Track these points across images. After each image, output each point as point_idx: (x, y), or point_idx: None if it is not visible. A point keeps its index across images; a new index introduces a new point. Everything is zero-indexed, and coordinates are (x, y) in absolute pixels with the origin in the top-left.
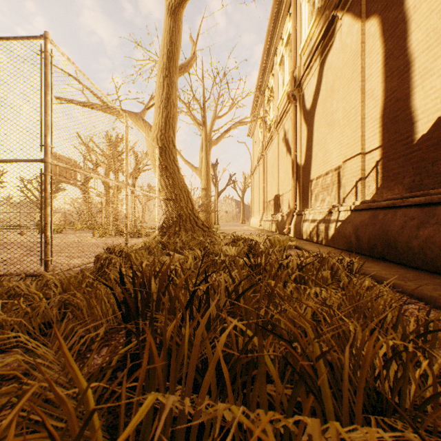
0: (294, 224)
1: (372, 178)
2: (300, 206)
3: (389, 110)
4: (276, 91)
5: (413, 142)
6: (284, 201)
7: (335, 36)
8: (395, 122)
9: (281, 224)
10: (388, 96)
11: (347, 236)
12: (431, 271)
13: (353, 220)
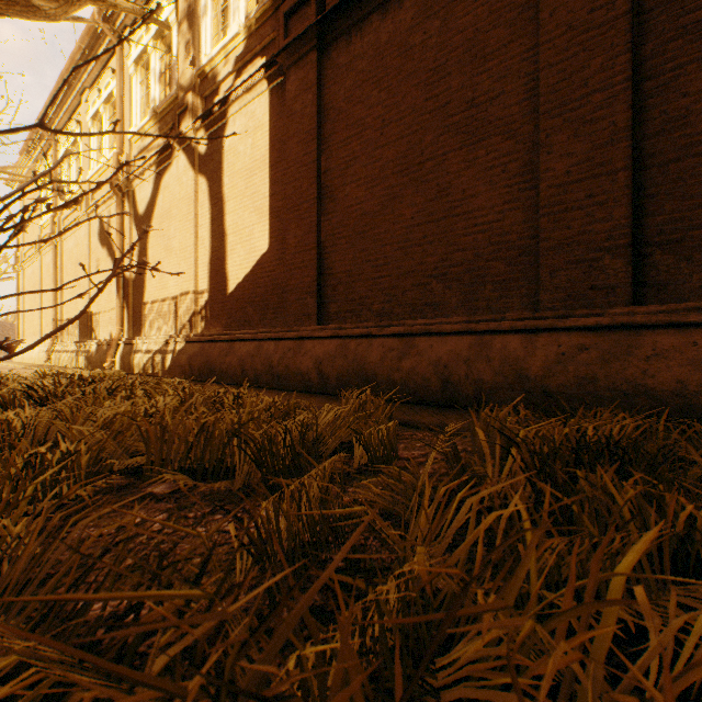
0: (122, 356)
1: (204, 315)
2: (131, 333)
3: (215, 263)
4: (87, 154)
5: (227, 294)
6: (102, 323)
7: (174, 160)
8: (218, 274)
9: (98, 356)
10: (214, 252)
11: (183, 366)
12: (232, 383)
13: (189, 351)
